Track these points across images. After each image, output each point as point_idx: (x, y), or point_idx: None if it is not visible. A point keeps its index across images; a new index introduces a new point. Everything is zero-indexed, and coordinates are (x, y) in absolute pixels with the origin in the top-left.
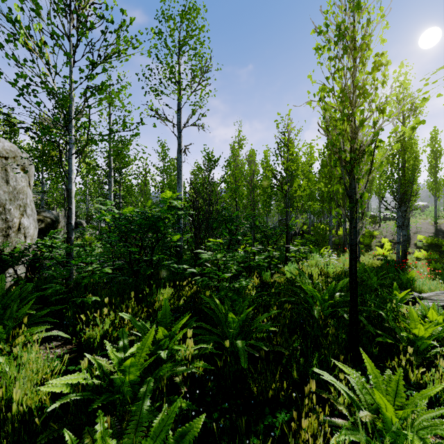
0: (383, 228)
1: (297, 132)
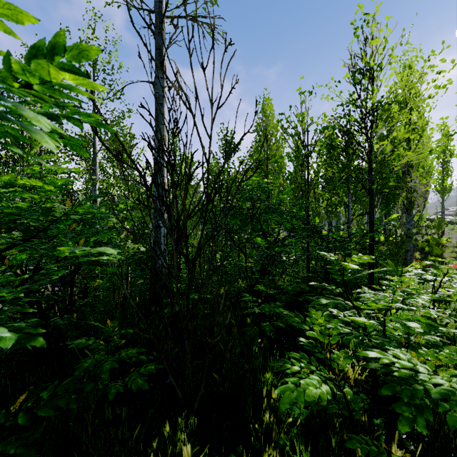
0: (449, 234)
1: (401, 36)
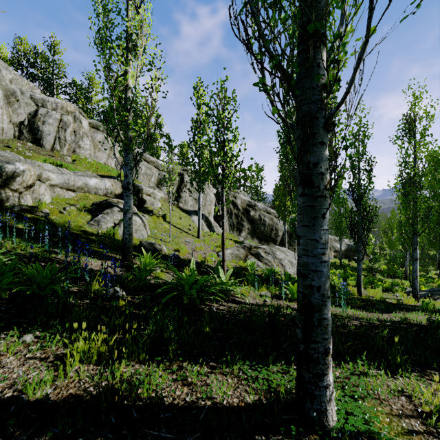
0: None
1: None
